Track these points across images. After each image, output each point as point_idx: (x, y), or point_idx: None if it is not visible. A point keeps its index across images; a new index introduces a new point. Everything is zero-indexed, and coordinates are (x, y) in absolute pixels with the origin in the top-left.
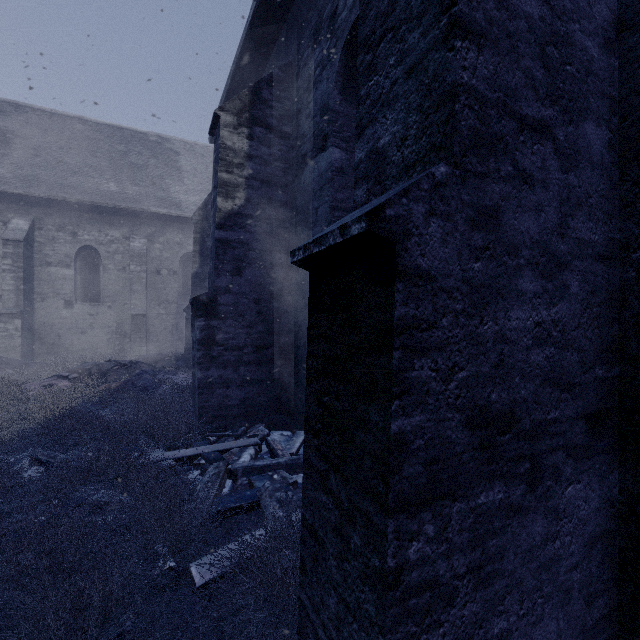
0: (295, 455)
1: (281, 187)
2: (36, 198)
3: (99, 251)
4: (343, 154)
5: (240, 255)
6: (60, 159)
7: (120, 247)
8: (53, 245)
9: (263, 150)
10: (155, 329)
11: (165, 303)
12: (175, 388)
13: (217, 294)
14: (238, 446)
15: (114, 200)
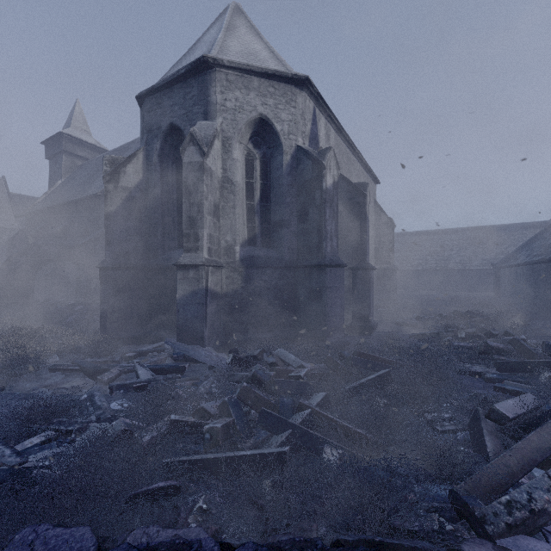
0: None
1: None
2: None
3: None
4: None
5: None
6: None
7: None
8: None
9: None
10: None
11: None
12: None
13: None
14: None
15: None
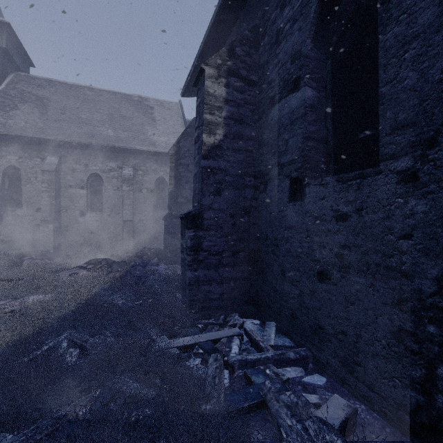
0: (273, 346)
1: (250, 124)
2: (62, 142)
3: (102, 177)
4: (314, 92)
5: (219, 179)
6: (77, 115)
7: (115, 174)
8: (73, 173)
9: (236, 95)
10: (138, 230)
11: (145, 212)
12: (161, 278)
13: (203, 210)
14: (225, 336)
15: (112, 142)
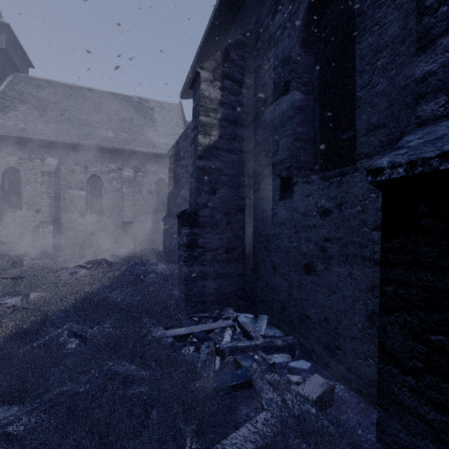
0: (264, 336)
1: (244, 126)
2: (62, 143)
3: (102, 178)
4: (302, 96)
5: (215, 179)
6: (76, 116)
7: (115, 175)
8: (72, 175)
9: (231, 98)
10: (138, 232)
11: (145, 214)
12: (160, 276)
13: (198, 209)
14: (219, 327)
15: (111, 143)
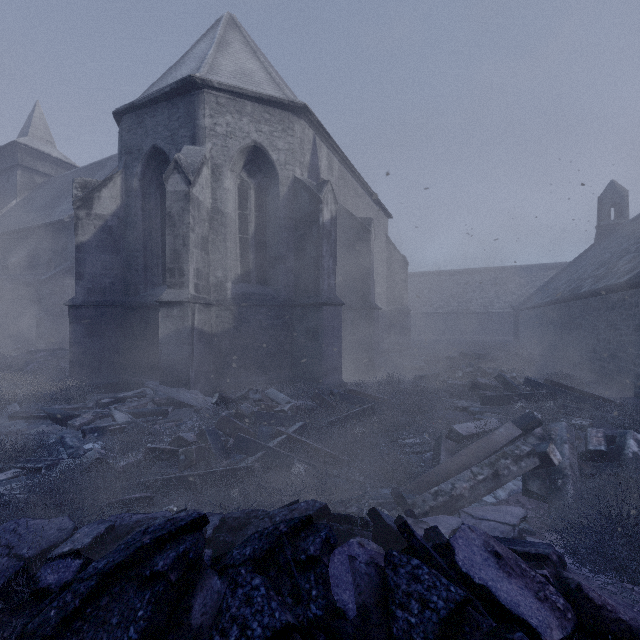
0: None
1: None
2: None
3: None
4: None
5: None
6: None
7: None
8: None
9: None
10: None
11: None
12: None
13: None
14: None
15: None
